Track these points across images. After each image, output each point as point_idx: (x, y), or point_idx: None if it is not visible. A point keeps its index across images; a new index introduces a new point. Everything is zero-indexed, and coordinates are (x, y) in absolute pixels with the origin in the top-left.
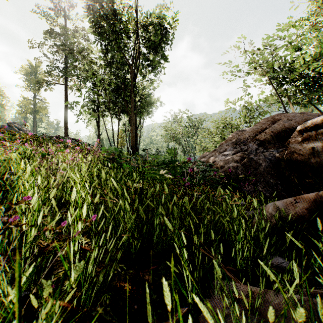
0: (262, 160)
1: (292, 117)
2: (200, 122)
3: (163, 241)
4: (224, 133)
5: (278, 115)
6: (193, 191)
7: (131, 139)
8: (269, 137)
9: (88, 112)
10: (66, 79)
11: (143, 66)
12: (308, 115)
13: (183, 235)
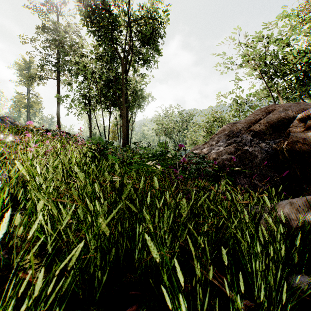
0: (258, 151)
1: (288, 107)
2: (190, 117)
3: (146, 263)
4: (214, 127)
5: (272, 106)
6: (186, 185)
7: (123, 132)
8: (264, 127)
9: (78, 105)
10: (59, 74)
11: (135, 61)
12: (305, 105)
13: (178, 268)
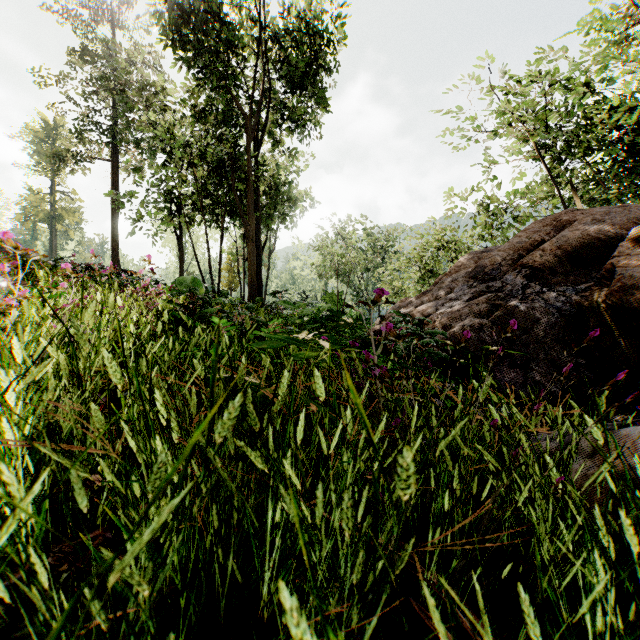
0: (540, 310)
1: (604, 215)
2: (390, 240)
3: None
4: (439, 262)
5: (567, 214)
6: (390, 387)
7: (249, 271)
8: (552, 259)
9: (155, 214)
10: (116, 150)
11: (274, 123)
12: (639, 211)
13: None
